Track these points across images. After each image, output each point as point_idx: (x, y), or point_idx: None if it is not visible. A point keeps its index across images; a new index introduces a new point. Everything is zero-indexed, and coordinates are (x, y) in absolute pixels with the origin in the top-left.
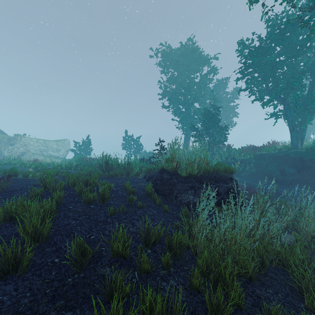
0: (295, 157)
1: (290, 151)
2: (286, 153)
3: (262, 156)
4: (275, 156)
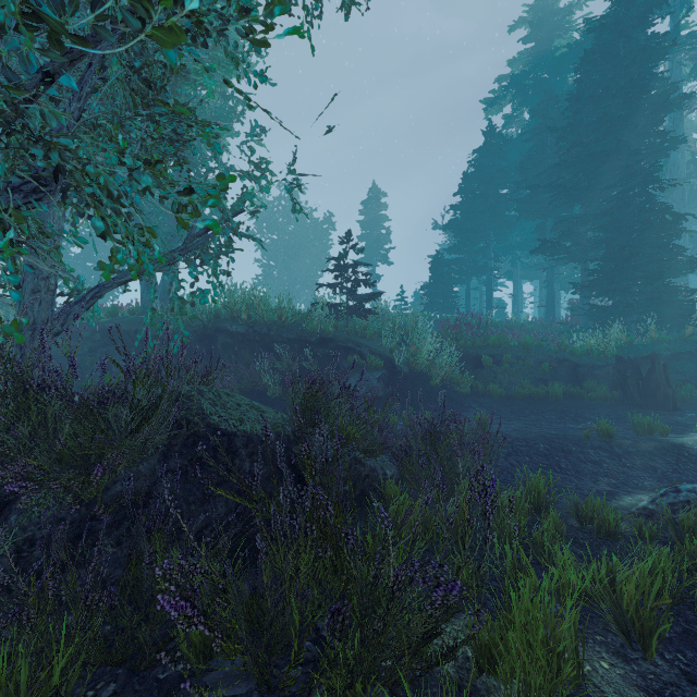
0: (129, 331)
1: (128, 318)
2: (119, 322)
3: (79, 330)
4: (106, 330)
